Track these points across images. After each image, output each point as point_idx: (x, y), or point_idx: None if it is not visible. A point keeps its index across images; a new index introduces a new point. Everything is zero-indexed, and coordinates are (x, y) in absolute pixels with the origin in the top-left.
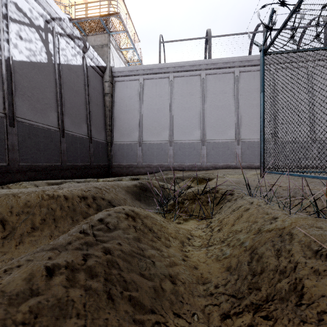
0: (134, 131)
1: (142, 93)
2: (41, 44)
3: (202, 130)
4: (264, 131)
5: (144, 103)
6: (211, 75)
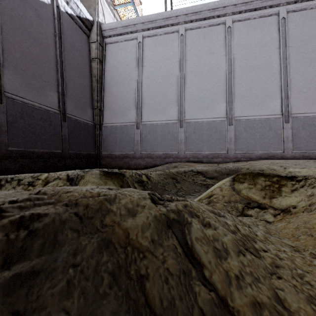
0: (130, 108)
1: (142, 56)
2: None
3: (228, 103)
4: None
5: (144, 69)
6: (242, 21)
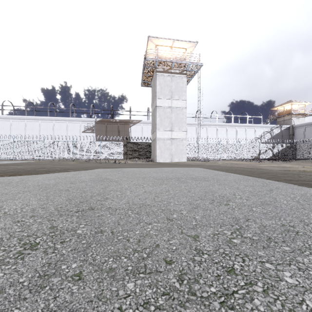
0: None
1: (305, 132)
2: (269, 134)
3: None
4: (296, 153)
5: (305, 136)
6: None
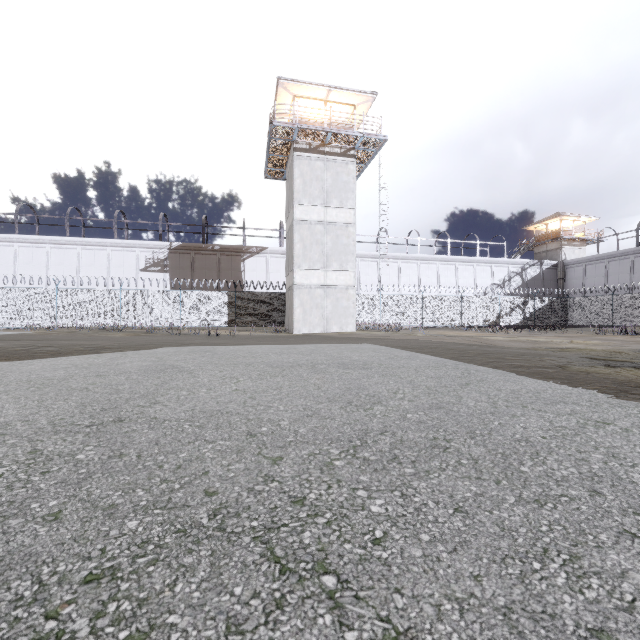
0: None
1: (585, 275)
2: (520, 278)
3: None
4: (568, 316)
5: (586, 282)
6: (639, 257)
